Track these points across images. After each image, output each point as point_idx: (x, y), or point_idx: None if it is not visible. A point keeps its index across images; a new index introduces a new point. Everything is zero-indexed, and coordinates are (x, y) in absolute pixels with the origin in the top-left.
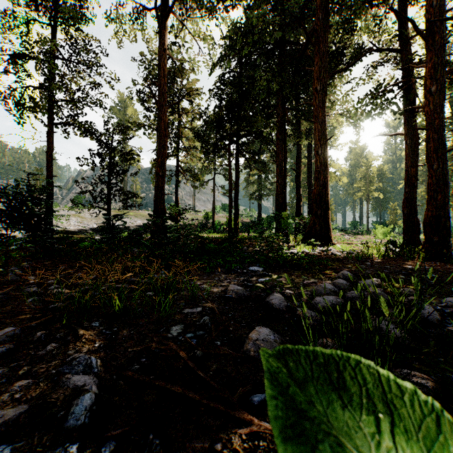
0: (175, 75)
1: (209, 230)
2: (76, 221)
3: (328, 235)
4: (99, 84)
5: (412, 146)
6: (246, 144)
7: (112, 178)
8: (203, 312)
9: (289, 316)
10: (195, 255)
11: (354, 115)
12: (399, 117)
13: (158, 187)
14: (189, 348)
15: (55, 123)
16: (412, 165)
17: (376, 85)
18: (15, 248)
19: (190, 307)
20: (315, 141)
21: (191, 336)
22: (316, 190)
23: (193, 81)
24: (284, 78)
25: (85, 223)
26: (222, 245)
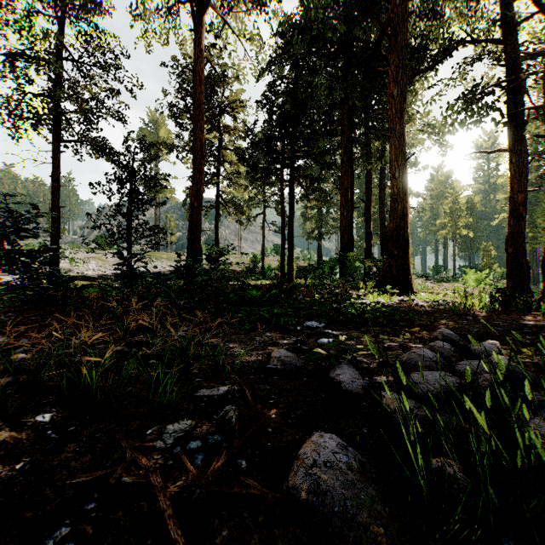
0: (215, 84)
1: (258, 276)
2: (95, 265)
3: (408, 281)
4: (117, 91)
5: (518, 165)
6: (303, 169)
7: (133, 208)
8: (228, 395)
9: (368, 405)
10: (232, 305)
11: (442, 126)
12: (504, 126)
13: (192, 221)
14: (185, 477)
15: (62, 140)
16: (518, 191)
17: (471, 87)
18: (10, 297)
19: (208, 386)
20: (391, 160)
21: (196, 447)
22: (392, 223)
23: (237, 91)
24: (350, 84)
25: (106, 267)
26: (269, 293)
